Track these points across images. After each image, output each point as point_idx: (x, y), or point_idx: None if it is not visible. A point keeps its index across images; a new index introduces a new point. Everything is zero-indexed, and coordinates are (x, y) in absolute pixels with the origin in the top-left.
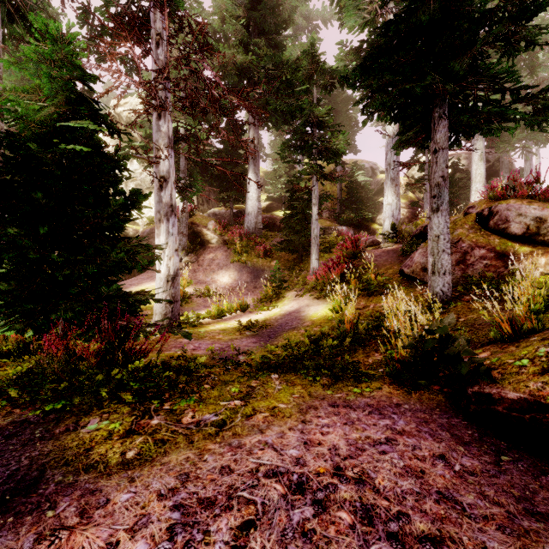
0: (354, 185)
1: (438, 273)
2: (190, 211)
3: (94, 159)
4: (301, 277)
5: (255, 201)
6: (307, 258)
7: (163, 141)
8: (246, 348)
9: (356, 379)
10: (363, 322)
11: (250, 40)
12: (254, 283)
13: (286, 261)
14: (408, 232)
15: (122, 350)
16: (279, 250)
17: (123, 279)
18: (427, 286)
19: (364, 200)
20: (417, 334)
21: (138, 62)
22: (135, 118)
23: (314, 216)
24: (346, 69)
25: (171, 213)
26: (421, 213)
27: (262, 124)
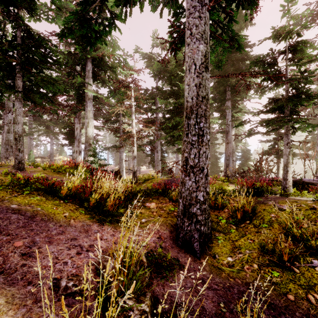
0: None
1: None
2: None
3: None
4: None
5: None
6: None
7: None
8: None
9: None
10: None
11: None
12: None
13: None
14: None
15: None
16: None
17: None
18: None
19: None
20: None
21: None
22: None
23: None
24: None
25: None
26: None
27: None
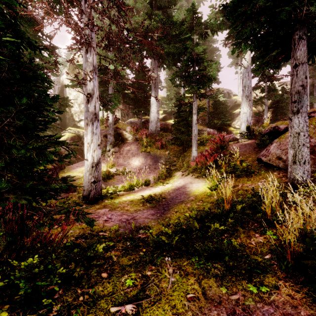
0: (217, 103)
1: (299, 162)
2: (116, 120)
3: (2, 62)
4: (185, 162)
5: (155, 113)
6: (189, 149)
7: (89, 69)
8: (146, 221)
9: (251, 276)
10: (236, 199)
11: (152, 12)
12: (154, 165)
13: (175, 151)
14: (259, 132)
15: (22, 242)
16: (170, 144)
17: (76, 162)
18: (283, 171)
19: (224, 112)
20: (314, 232)
21: (64, 3)
22: (73, 56)
23: (194, 121)
24: (216, 21)
25: (95, 119)
26: (261, 120)
27: (159, 66)
